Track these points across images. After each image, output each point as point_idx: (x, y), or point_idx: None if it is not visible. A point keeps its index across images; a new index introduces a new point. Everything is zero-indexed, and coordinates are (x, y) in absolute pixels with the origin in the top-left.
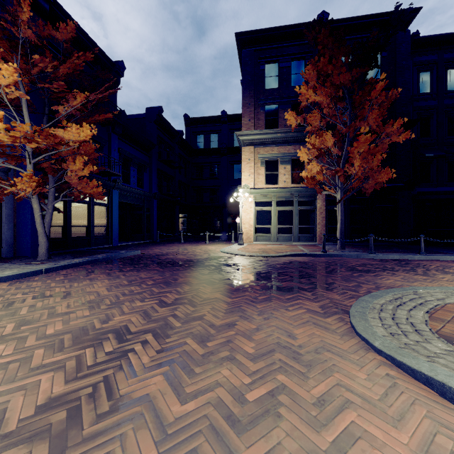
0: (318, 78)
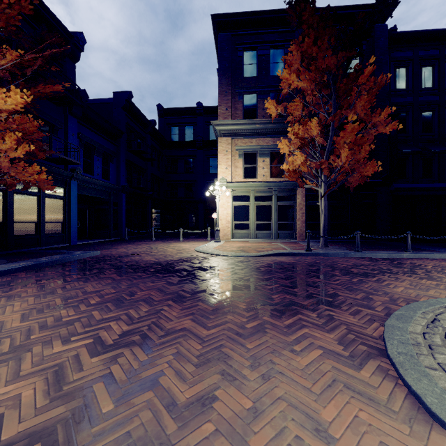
0: (302, 61)
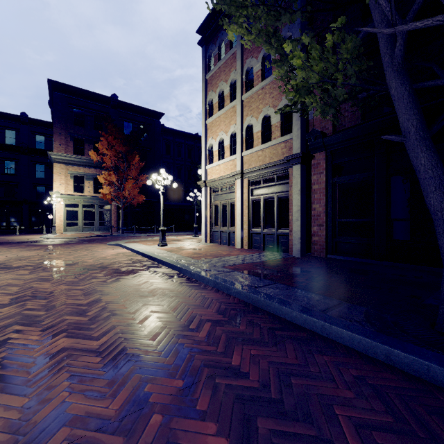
0: (109, 145)
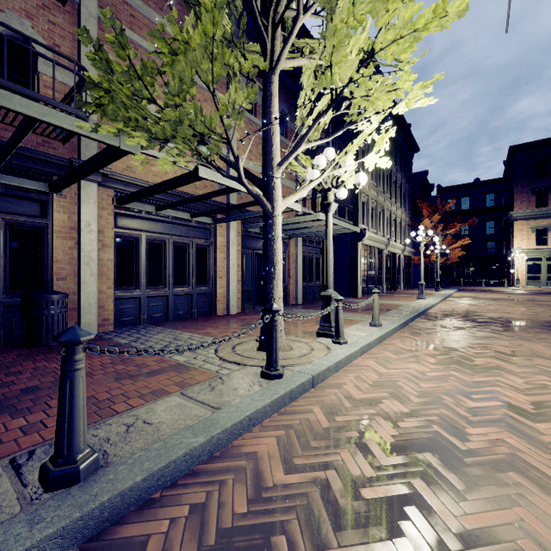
0: None
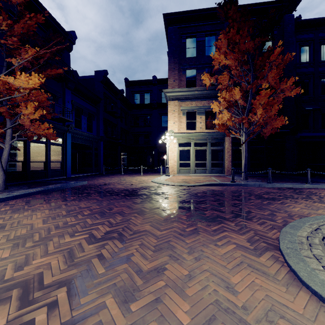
0: (228, 45)
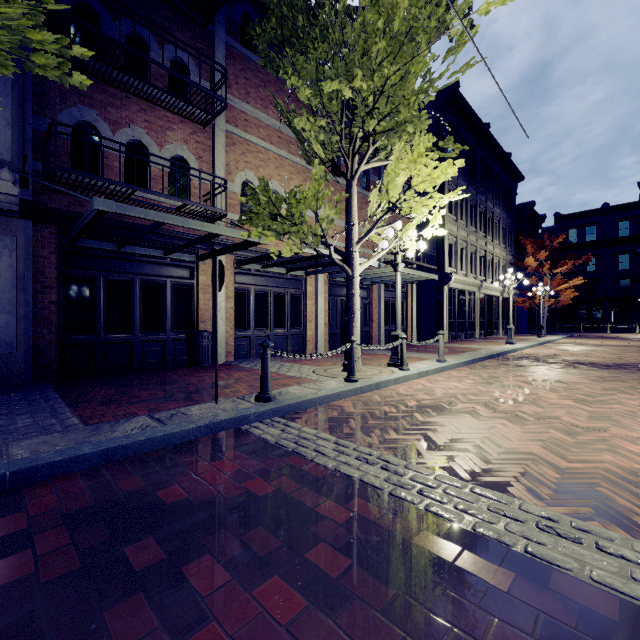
0: None
